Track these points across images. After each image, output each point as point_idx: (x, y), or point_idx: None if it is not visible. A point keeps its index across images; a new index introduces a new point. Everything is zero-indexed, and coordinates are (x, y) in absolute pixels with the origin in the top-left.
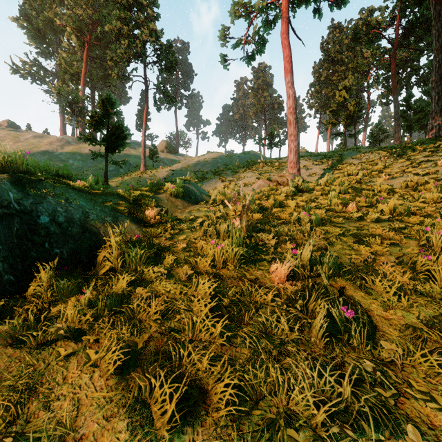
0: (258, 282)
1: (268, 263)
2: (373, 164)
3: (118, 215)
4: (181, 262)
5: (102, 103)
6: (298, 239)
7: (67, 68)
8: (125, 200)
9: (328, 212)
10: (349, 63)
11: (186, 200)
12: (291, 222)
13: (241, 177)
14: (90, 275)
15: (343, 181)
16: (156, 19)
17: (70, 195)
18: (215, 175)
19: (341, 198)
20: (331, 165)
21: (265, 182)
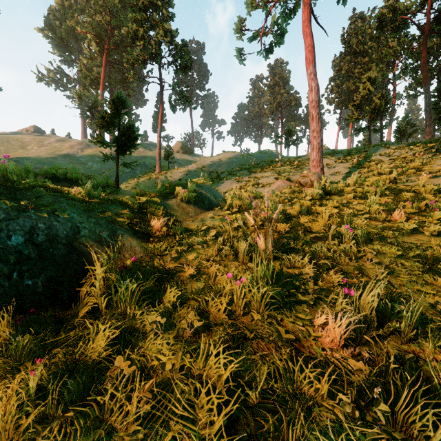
0: (302, 353)
1: (309, 306)
2: (406, 161)
3: (117, 228)
4: (187, 299)
5: (113, 102)
6: (343, 264)
7: (87, 73)
8: (128, 208)
9: (368, 220)
10: (372, 54)
11: (198, 206)
12: (327, 236)
13: (258, 178)
14: (68, 315)
15: (379, 182)
16: (171, 19)
17: (60, 205)
18: (230, 175)
19: (382, 203)
20: (356, 163)
21: (285, 183)
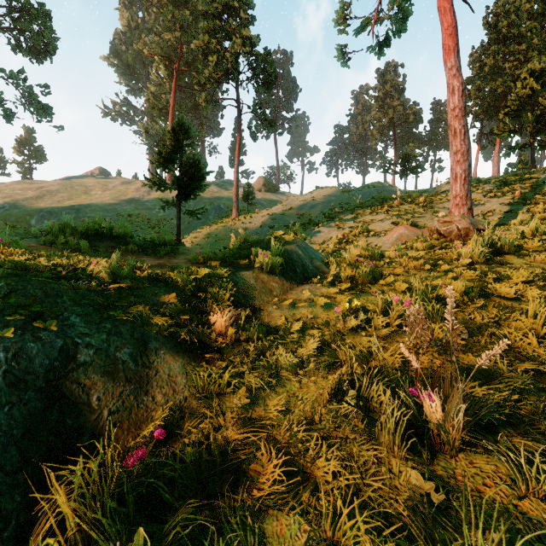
0: None
1: None
2: None
3: (149, 336)
4: None
5: (172, 131)
6: None
7: (155, 102)
8: (177, 291)
9: None
10: (532, 39)
11: (287, 277)
12: None
13: (367, 222)
14: None
15: None
16: (251, 24)
17: (55, 301)
18: (327, 219)
19: None
20: (520, 196)
21: (410, 230)
